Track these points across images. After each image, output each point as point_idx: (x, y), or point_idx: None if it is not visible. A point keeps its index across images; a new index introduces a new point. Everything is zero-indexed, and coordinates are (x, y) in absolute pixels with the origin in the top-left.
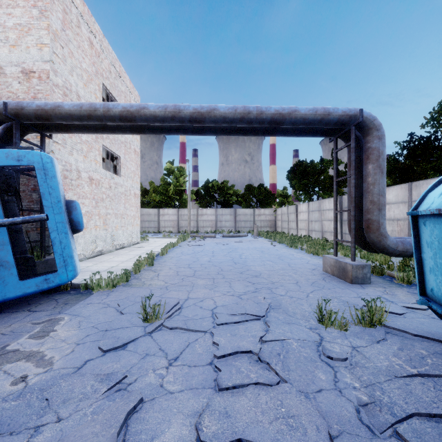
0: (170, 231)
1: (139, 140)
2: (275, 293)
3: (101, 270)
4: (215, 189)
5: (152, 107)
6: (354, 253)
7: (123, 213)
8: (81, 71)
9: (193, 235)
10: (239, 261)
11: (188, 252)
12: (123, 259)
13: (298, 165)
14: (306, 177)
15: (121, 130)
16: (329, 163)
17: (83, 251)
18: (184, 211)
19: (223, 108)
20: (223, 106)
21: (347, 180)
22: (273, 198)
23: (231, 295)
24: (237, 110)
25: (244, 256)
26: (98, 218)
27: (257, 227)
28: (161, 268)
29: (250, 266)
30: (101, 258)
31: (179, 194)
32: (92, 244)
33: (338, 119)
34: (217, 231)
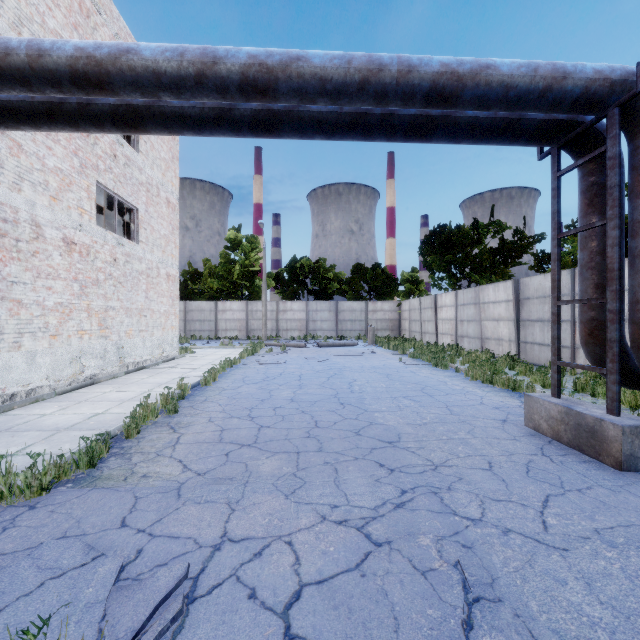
0: (235, 337)
1: (176, 185)
2: (457, 514)
3: (62, 426)
4: (305, 271)
5: (150, 49)
6: (618, 397)
7: (143, 307)
8: (45, 32)
9: (270, 344)
10: (350, 399)
11: (255, 377)
12: (127, 394)
13: (438, 231)
14: (450, 251)
15: (92, 119)
16: (488, 228)
17: (50, 379)
18: (256, 305)
19: (319, 57)
20: (319, 52)
21: (517, 255)
22: (396, 285)
23: (340, 525)
24: (354, 61)
25: (358, 387)
26: (86, 316)
27: (373, 331)
28: (192, 419)
29: (373, 414)
30: (85, 393)
31: (248, 278)
32: (71, 365)
33: (584, 88)
34: (309, 336)
